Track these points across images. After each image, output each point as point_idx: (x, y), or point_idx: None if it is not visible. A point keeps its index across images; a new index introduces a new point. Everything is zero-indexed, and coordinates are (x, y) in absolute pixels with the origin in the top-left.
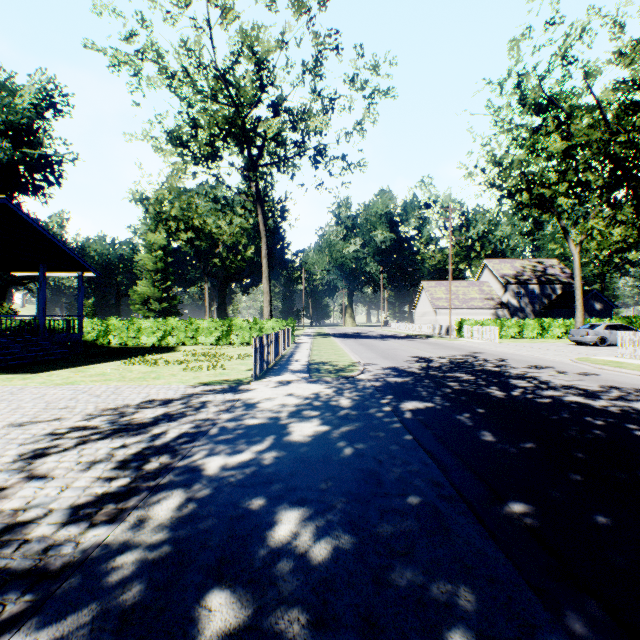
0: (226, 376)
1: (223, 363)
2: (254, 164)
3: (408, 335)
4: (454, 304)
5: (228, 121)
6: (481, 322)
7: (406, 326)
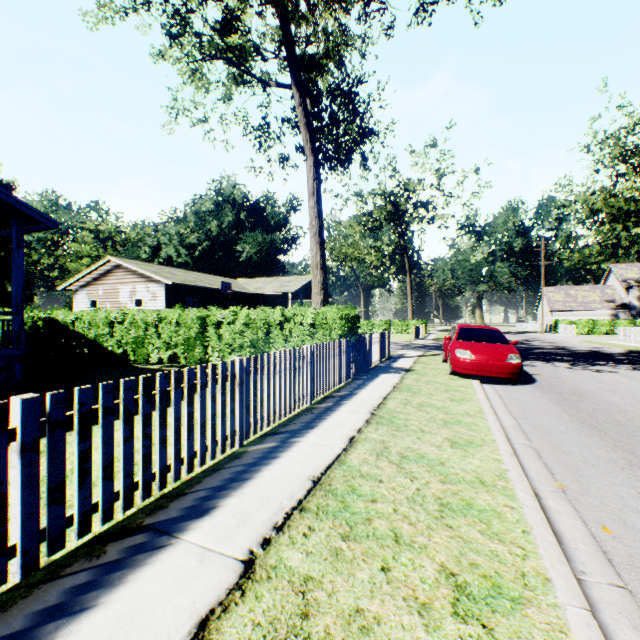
0: (402, 340)
1: (396, 338)
2: (403, 233)
3: (516, 332)
4: (570, 306)
5: (391, 219)
6: (574, 322)
7: (524, 325)
